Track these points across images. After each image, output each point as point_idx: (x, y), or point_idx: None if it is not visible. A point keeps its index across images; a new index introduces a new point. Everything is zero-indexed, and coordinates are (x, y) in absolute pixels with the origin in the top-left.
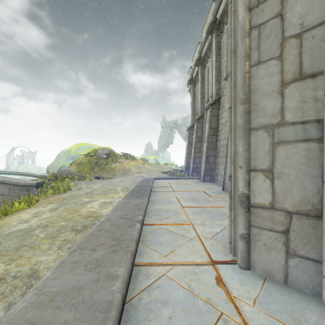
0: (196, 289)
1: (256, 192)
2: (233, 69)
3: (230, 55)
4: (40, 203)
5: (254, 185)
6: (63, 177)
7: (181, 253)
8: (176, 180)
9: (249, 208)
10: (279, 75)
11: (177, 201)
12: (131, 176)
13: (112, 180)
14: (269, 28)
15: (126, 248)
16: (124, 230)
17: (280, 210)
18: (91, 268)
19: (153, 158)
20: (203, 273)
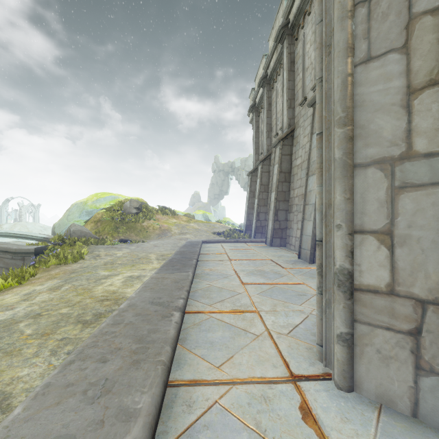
0: (270, 430)
1: (363, 266)
2: (325, 73)
3: (320, 52)
4: (36, 279)
5: (361, 256)
6: (73, 241)
7: (242, 361)
8: (234, 243)
9: (352, 293)
10: (403, 78)
11: (236, 275)
12: (170, 239)
13: (144, 244)
14: (387, 1)
15: (156, 356)
16: (154, 323)
17: (404, 297)
18: (94, 398)
19: (201, 213)
20: (279, 399)
